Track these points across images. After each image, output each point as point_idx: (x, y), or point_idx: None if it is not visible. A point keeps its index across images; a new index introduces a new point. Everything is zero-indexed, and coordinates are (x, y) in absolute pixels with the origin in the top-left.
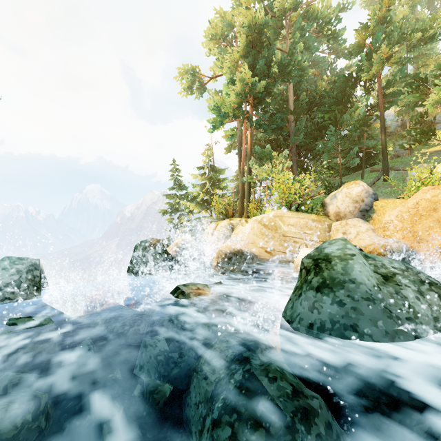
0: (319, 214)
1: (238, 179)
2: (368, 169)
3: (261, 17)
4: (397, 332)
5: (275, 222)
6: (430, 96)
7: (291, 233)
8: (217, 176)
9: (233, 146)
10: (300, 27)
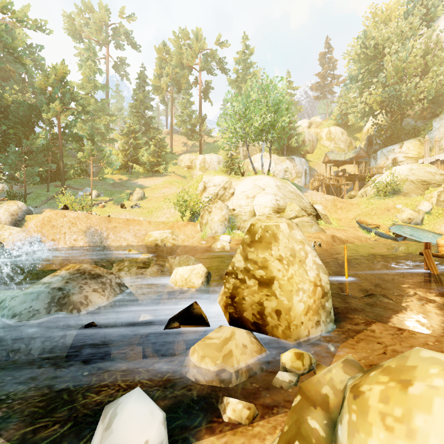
0: None
1: None
2: (57, 183)
3: None
4: None
5: None
6: (80, 151)
7: None
8: None
9: None
10: None
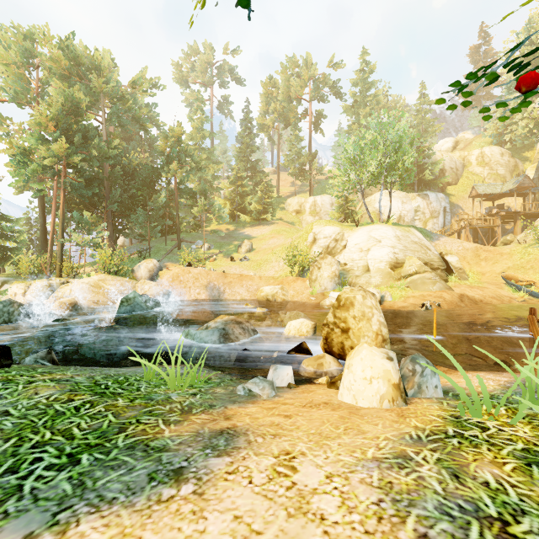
0: (130, 277)
1: (29, 223)
2: (171, 236)
3: (79, 97)
4: (143, 310)
5: (100, 283)
6: (195, 208)
7: (112, 289)
8: (10, 226)
9: (27, 187)
10: (116, 113)
